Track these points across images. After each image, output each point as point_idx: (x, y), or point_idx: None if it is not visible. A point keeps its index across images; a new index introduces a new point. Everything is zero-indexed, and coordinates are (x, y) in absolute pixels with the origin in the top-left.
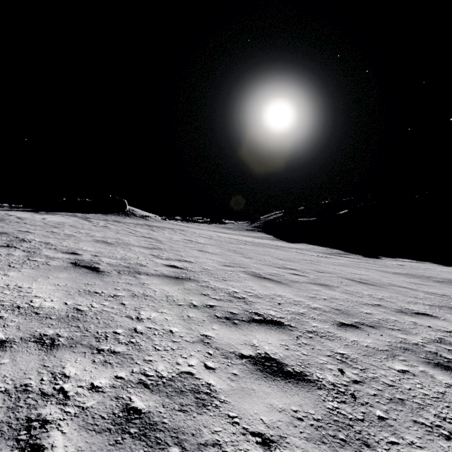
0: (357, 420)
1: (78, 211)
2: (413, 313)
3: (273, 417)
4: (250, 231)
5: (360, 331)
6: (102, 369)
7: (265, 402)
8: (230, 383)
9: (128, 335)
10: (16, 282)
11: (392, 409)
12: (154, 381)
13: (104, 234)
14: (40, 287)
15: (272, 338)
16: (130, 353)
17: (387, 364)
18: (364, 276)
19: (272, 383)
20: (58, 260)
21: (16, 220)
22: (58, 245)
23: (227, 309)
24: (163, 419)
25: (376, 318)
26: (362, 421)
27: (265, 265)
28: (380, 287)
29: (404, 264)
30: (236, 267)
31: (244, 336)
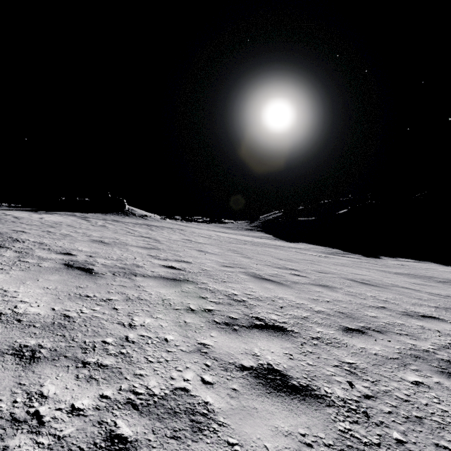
0: (373, 445)
1: (76, 210)
2: (419, 316)
3: (279, 443)
4: (249, 230)
5: (367, 337)
6: (85, 387)
7: (269, 424)
8: (230, 401)
9: (119, 345)
10: (2, 286)
11: (410, 430)
12: (144, 401)
13: (101, 233)
14: (27, 291)
15: (274, 346)
16: (119, 366)
17: (399, 375)
18: (366, 276)
19: (276, 400)
20: (50, 262)
21: (12, 220)
22: (52, 245)
23: (227, 314)
24: (152, 450)
25: (382, 321)
26: (379, 446)
27: (265, 265)
28: (383, 288)
29: (405, 264)
30: (235, 267)
31: (244, 344)
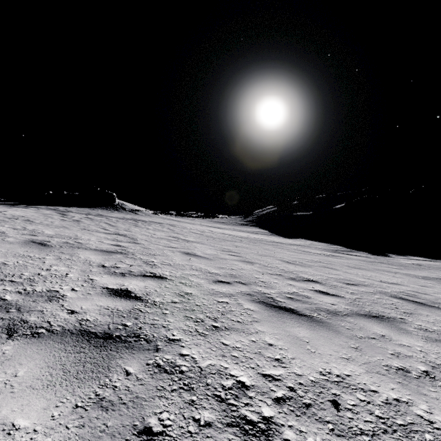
0: None
1: (62, 205)
2: None
3: None
4: (244, 225)
5: None
6: None
7: None
8: None
9: None
10: None
11: None
12: None
13: (60, 230)
14: None
15: None
16: None
17: None
18: (403, 287)
19: None
20: None
21: None
22: None
23: None
24: None
25: None
26: None
27: (274, 275)
28: None
29: (420, 263)
30: (234, 284)
31: None
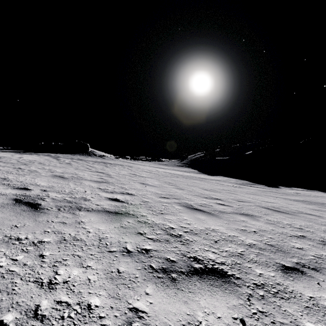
0: None
1: (52, 152)
2: None
3: None
4: (180, 166)
5: (308, 278)
6: None
7: None
8: None
9: None
10: None
11: None
12: None
13: (64, 169)
14: None
15: (220, 305)
16: None
17: None
18: (275, 204)
19: None
20: (1, 197)
21: None
22: (14, 180)
23: (164, 254)
24: None
25: (310, 254)
26: None
27: (195, 195)
28: (292, 215)
29: (299, 192)
30: (171, 198)
31: (185, 305)
